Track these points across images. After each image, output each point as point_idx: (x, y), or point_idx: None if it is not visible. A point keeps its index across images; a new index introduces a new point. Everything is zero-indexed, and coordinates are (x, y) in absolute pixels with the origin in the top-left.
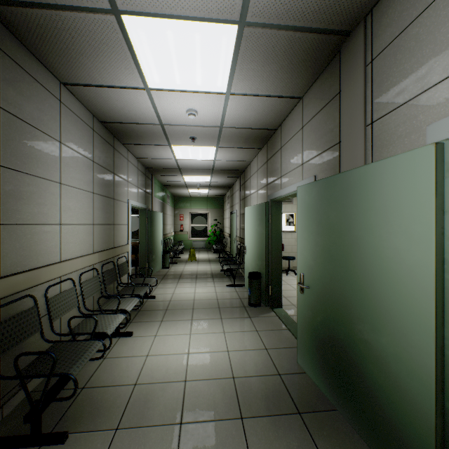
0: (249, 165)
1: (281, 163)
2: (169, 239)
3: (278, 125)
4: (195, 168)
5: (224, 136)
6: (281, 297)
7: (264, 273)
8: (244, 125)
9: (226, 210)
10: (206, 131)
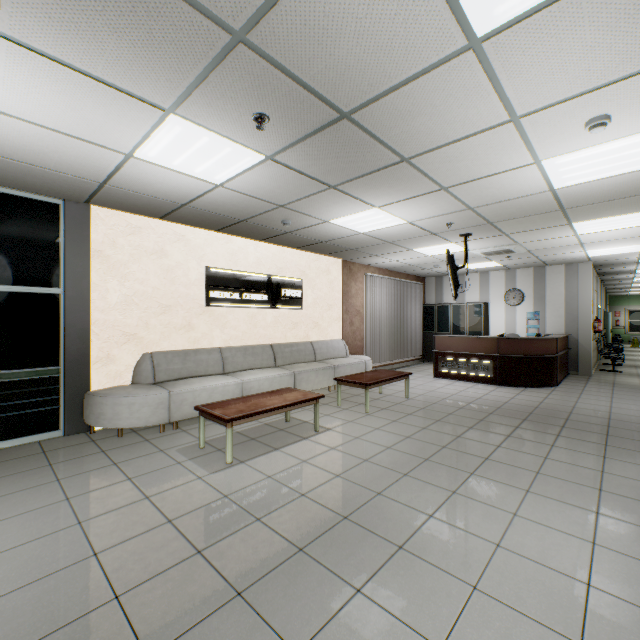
0: None
1: None
2: None
3: None
4: None
5: None
6: None
7: None
8: None
9: None
10: None
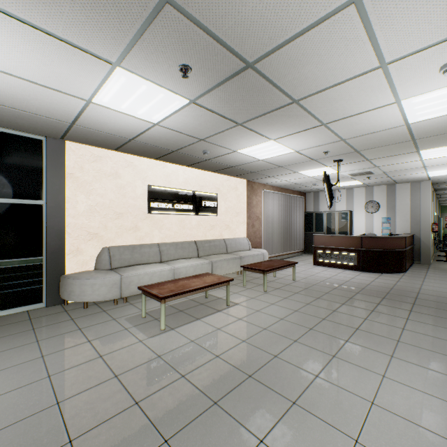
0: None
1: None
2: None
3: None
4: None
5: None
6: None
7: None
8: None
9: None
10: None
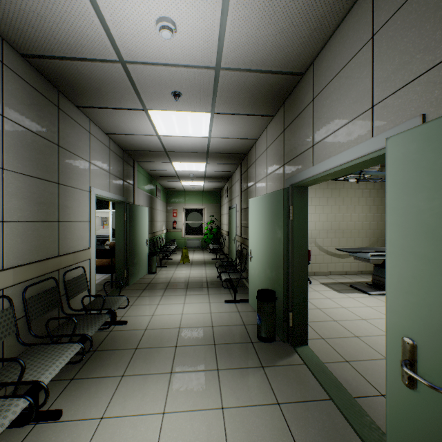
0: (253, 146)
1: (314, 123)
2: (159, 238)
3: (308, 64)
4: (185, 151)
5: (221, 90)
6: (307, 330)
7: (280, 293)
8: (254, 63)
9: (224, 205)
10: (195, 78)
